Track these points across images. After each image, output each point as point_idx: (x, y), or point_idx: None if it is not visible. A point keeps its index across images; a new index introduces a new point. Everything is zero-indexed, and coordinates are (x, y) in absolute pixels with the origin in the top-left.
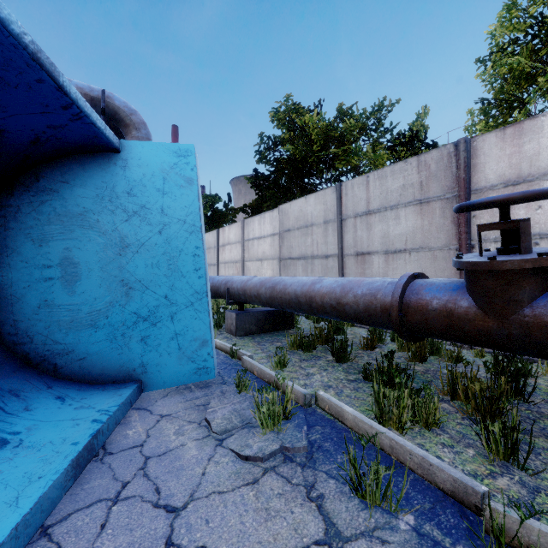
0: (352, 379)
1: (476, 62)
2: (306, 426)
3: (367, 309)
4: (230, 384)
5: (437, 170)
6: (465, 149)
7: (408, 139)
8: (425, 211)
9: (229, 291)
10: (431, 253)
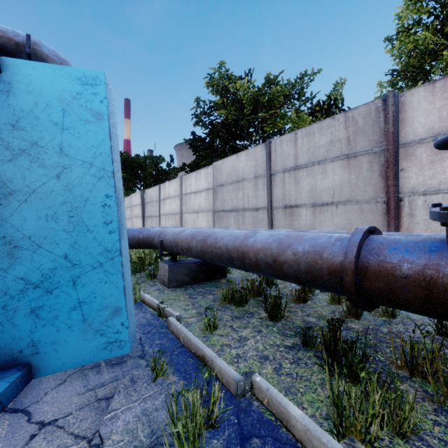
0: (289, 345)
1: (385, 41)
2: (240, 440)
3: (310, 270)
4: (149, 358)
5: (364, 125)
6: (394, 103)
7: (327, 106)
8: (352, 166)
9: (162, 243)
10: (358, 206)
